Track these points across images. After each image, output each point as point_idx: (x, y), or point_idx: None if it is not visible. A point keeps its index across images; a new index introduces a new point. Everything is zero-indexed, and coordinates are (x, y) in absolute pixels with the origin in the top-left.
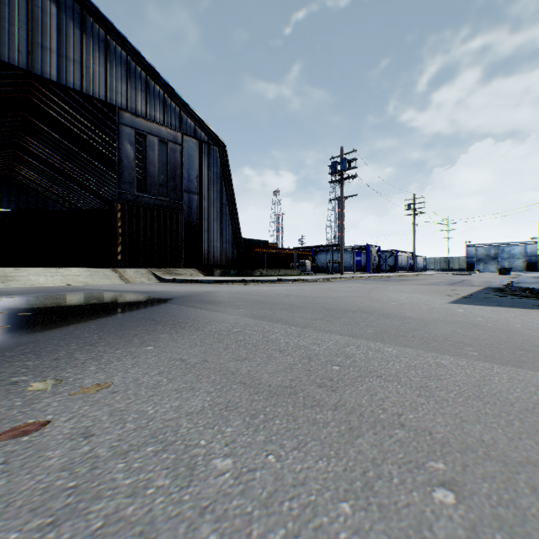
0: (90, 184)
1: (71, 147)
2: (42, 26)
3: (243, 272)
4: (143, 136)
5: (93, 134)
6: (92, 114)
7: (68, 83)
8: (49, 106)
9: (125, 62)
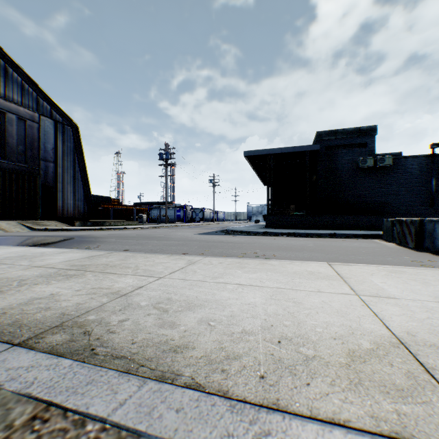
0: None
1: None
2: None
3: (97, 223)
4: (3, 112)
5: None
6: None
7: None
8: None
9: None
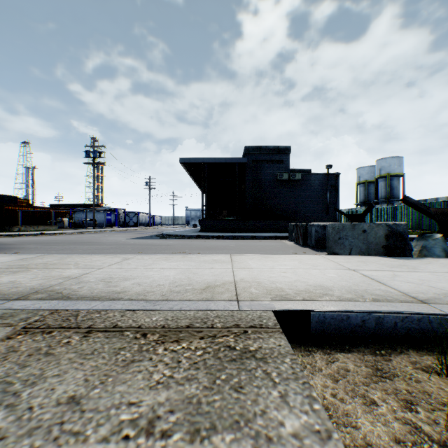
0: None
1: None
2: None
3: (2, 228)
4: None
5: None
6: None
7: None
8: None
9: None
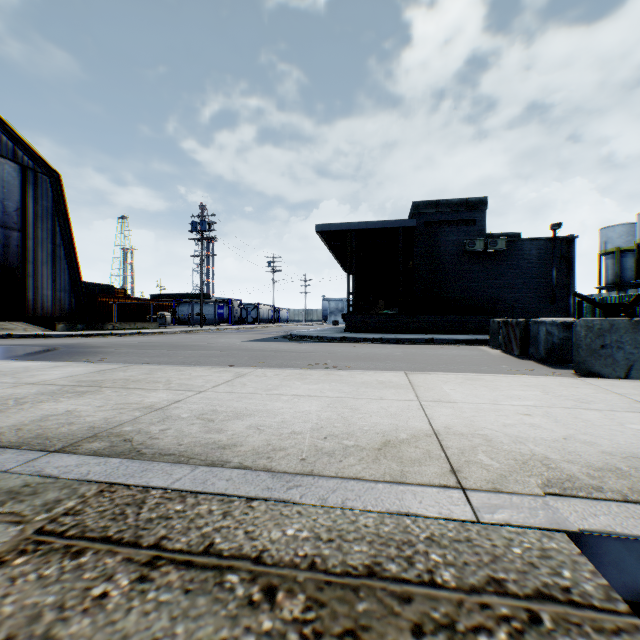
0: None
1: None
2: None
3: (93, 326)
4: None
5: None
6: None
7: None
8: None
9: None
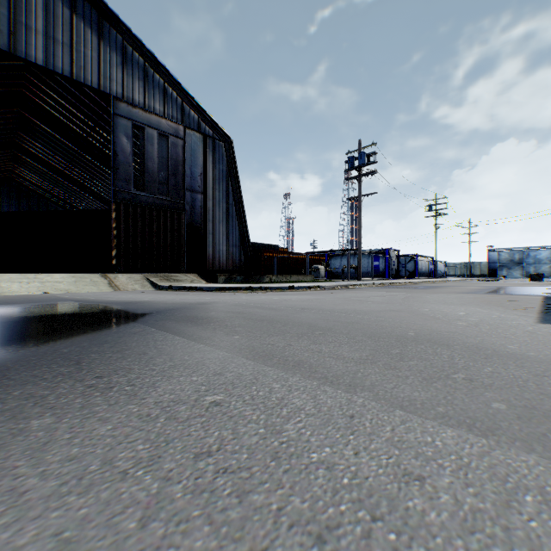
0: (91, 185)
1: (70, 146)
2: (26, 3)
3: (251, 278)
4: (141, 128)
5: (92, 131)
6: (89, 108)
7: (56, 68)
8: (44, 101)
9: (120, 47)
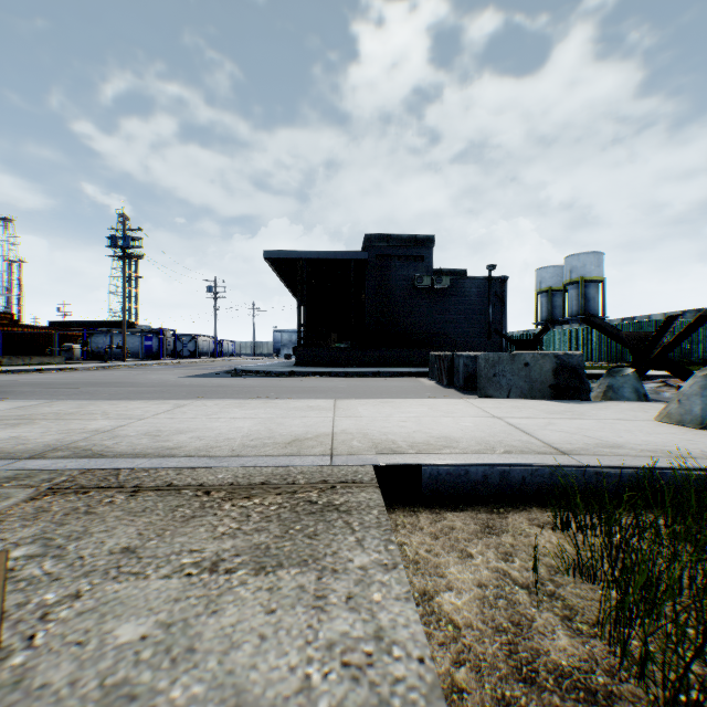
0: None
1: None
2: None
3: None
4: None
5: None
6: None
7: None
8: None
9: None
